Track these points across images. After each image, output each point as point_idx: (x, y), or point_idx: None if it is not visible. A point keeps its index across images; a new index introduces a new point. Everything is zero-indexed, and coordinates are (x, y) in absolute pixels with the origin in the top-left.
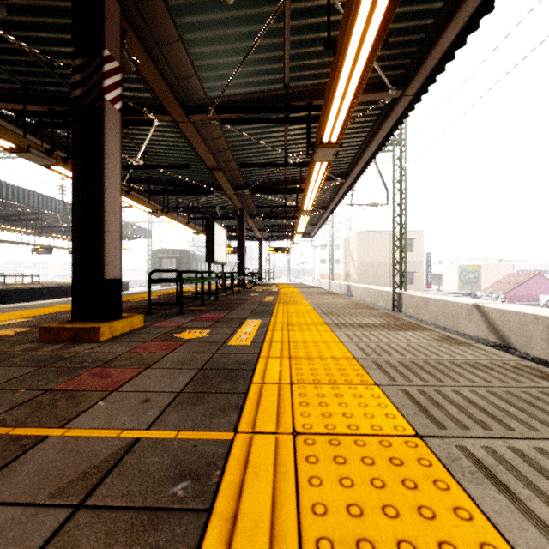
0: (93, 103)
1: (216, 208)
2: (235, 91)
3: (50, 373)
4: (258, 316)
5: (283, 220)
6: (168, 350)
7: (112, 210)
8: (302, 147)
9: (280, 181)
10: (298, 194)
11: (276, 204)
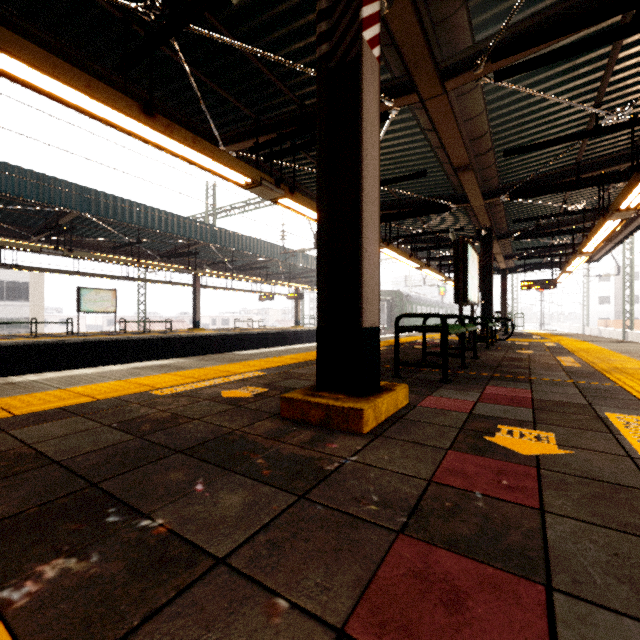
0: (343, 59)
1: (449, 230)
2: (526, 13)
3: (318, 528)
4: (616, 404)
5: (547, 239)
6: (525, 495)
7: (370, 218)
8: (632, 93)
9: (564, 170)
10: (590, 189)
11: (543, 213)
